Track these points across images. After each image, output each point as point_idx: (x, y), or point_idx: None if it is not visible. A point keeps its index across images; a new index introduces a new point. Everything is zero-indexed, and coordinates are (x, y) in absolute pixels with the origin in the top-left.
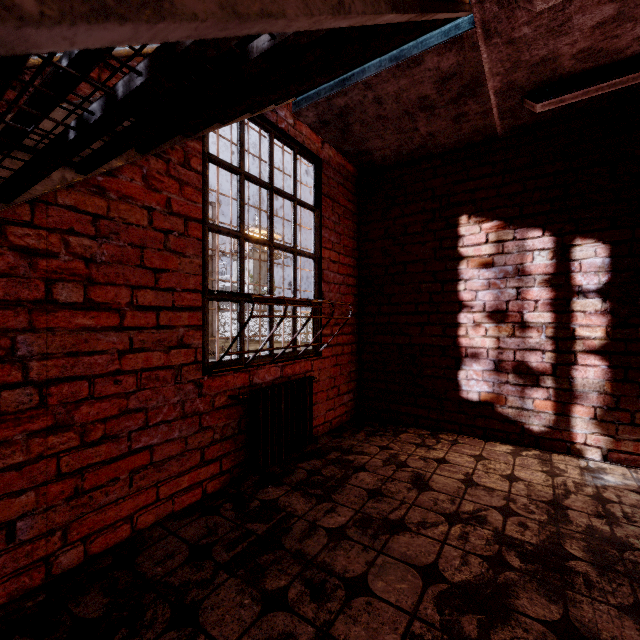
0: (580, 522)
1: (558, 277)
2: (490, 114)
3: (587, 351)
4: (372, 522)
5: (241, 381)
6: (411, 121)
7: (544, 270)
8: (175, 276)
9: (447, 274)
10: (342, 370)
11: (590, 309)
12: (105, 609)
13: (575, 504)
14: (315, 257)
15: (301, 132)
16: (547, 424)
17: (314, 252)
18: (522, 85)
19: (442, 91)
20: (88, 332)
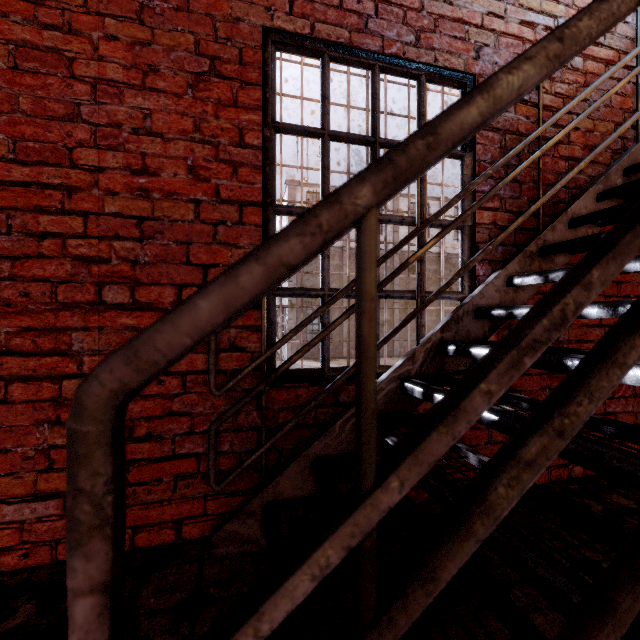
0: None
1: None
2: None
3: None
4: None
5: None
6: None
7: None
8: (628, 286)
9: None
10: None
11: None
12: (637, 506)
13: None
14: None
15: None
16: None
17: None
18: None
19: None
20: (584, 328)
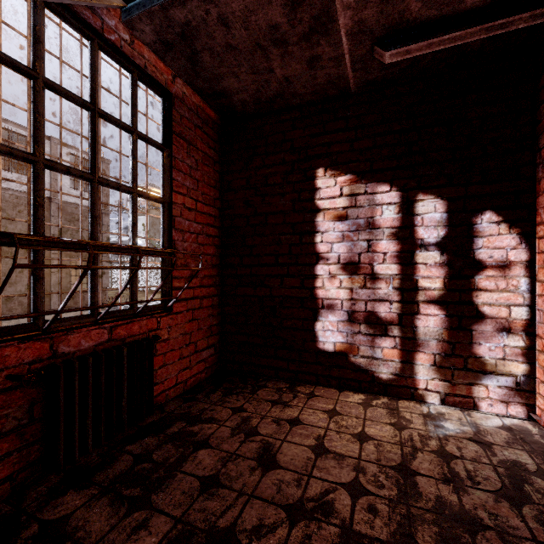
0: (429, 493)
1: (403, 230)
2: (343, 62)
3: (428, 301)
4: (192, 539)
5: (34, 353)
6: (265, 58)
7: (391, 224)
8: None
9: (305, 226)
10: (200, 325)
11: (430, 261)
12: None
13: (422, 466)
14: (164, 201)
15: (142, 55)
16: (394, 372)
17: (163, 196)
18: (372, 28)
19: (293, 21)
20: None
